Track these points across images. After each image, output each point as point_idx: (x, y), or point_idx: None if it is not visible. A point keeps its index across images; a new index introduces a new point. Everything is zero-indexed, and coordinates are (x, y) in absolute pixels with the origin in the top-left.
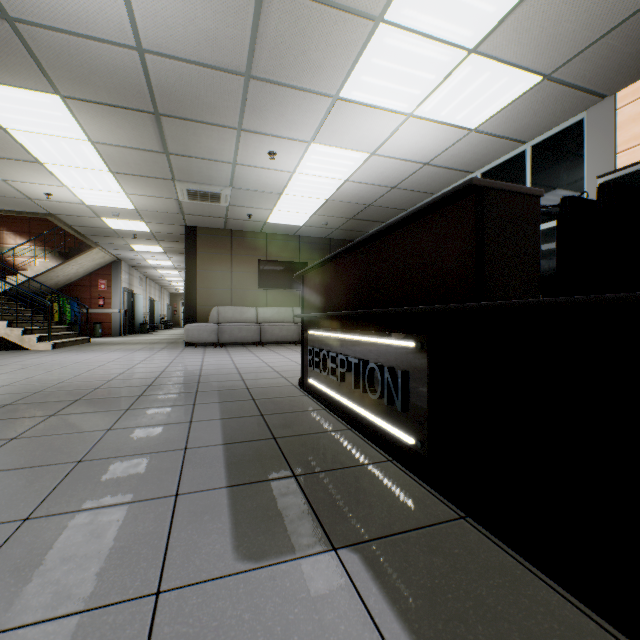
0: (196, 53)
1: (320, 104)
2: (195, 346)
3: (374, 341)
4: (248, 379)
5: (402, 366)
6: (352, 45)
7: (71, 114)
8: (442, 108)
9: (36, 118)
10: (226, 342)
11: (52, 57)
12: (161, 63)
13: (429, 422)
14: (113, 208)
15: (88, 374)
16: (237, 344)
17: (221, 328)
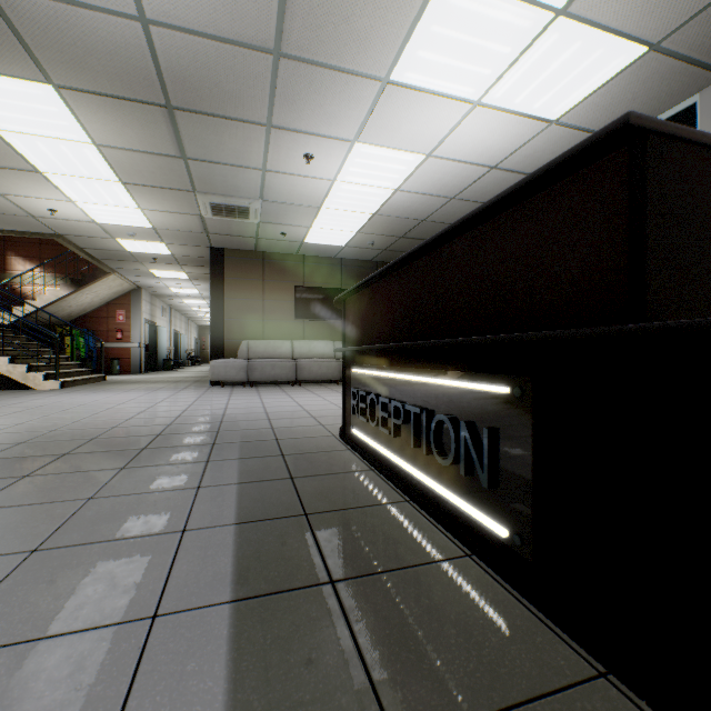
0: (212, 23)
1: (366, 90)
2: (221, 385)
3: (443, 384)
4: (278, 427)
5: (488, 421)
6: (407, 7)
7: (69, 109)
8: (517, 93)
9: (28, 115)
10: (257, 381)
11: (38, 33)
12: (170, 38)
13: (534, 508)
14: (128, 227)
15: (90, 419)
16: (270, 383)
17: (251, 365)
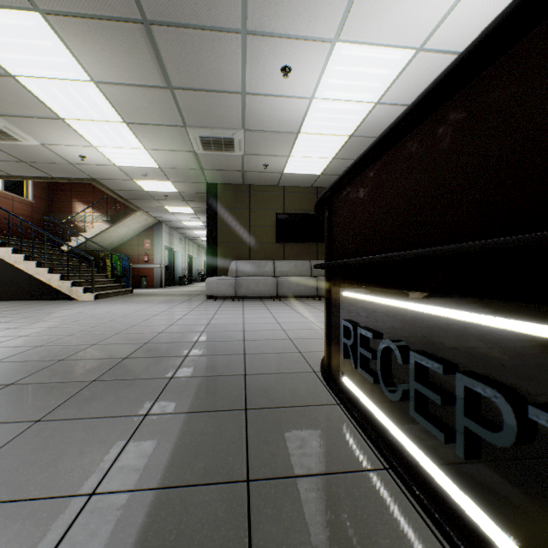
0: None
1: None
2: (214, 299)
3: None
4: (251, 353)
5: None
6: None
7: (62, 42)
8: None
9: (32, 55)
10: (243, 296)
11: None
12: None
13: None
14: (140, 168)
15: (83, 333)
16: (255, 297)
17: (238, 282)
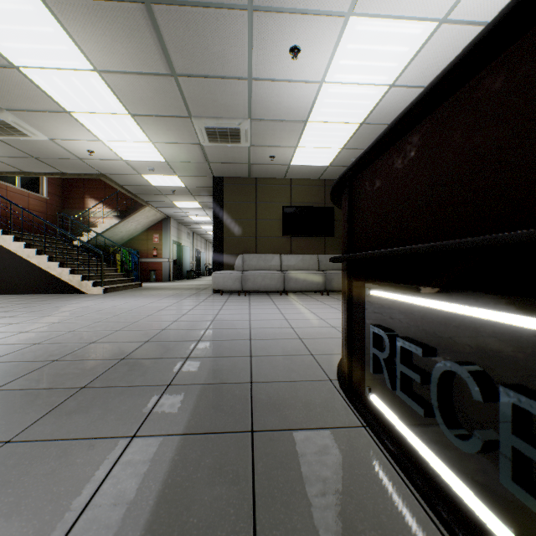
0: None
1: None
2: (220, 293)
3: None
4: (258, 355)
5: None
6: None
7: (62, 28)
8: None
9: (34, 43)
10: (249, 290)
11: None
12: None
13: None
14: (147, 162)
15: (84, 329)
16: (261, 292)
17: (244, 276)
